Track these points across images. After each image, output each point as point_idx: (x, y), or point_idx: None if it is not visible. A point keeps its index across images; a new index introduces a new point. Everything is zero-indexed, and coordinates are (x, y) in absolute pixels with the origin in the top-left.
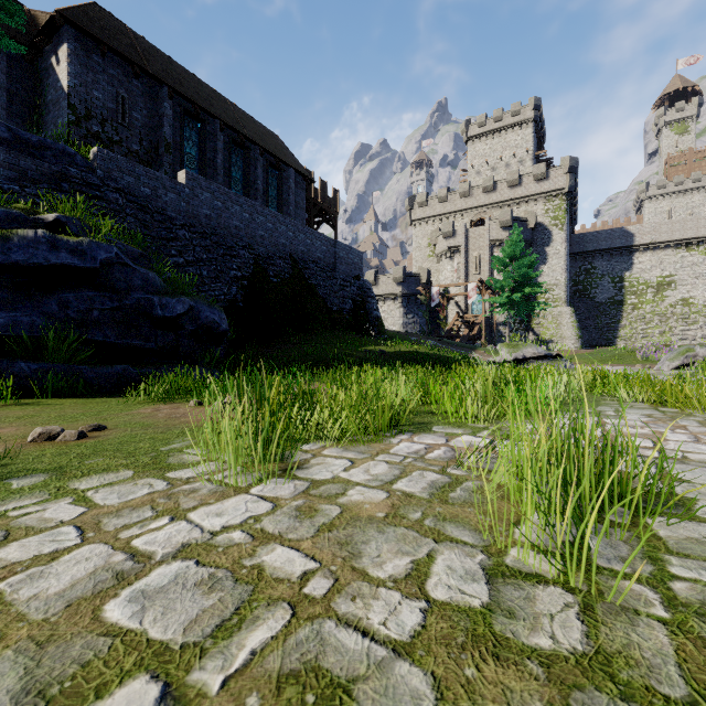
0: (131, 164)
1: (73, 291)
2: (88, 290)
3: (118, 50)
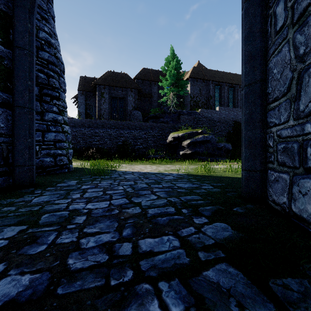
0: (206, 110)
1: (206, 144)
2: (208, 144)
3: (200, 78)
